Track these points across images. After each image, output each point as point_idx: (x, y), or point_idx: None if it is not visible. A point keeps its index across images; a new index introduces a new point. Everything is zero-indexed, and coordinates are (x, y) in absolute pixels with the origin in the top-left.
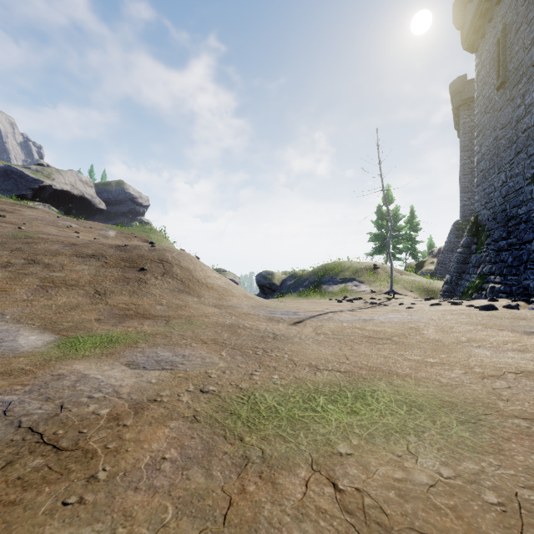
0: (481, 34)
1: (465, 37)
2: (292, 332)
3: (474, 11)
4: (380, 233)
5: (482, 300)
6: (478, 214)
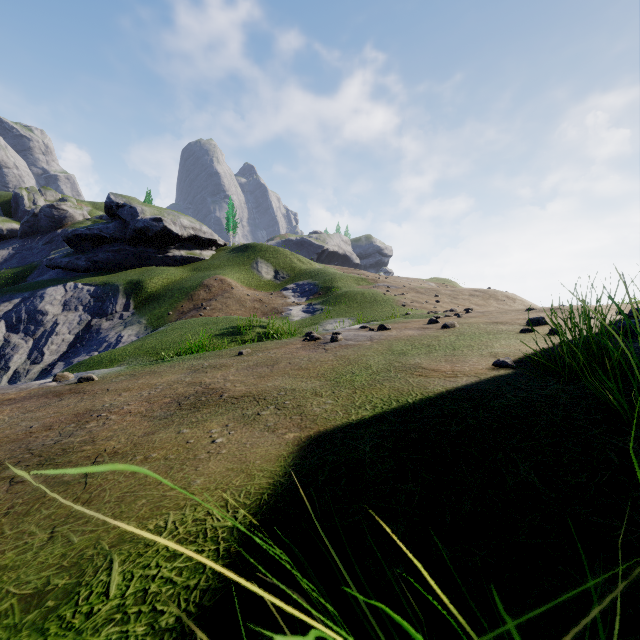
0: None
1: None
2: None
3: None
4: None
5: None
6: None
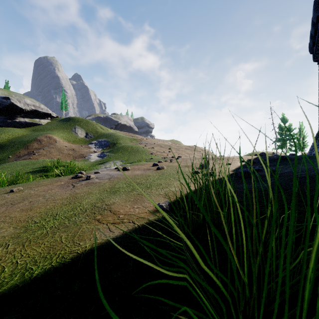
0: (318, 60)
1: (314, 58)
2: None
3: (314, 51)
4: (282, 137)
5: None
6: (318, 130)
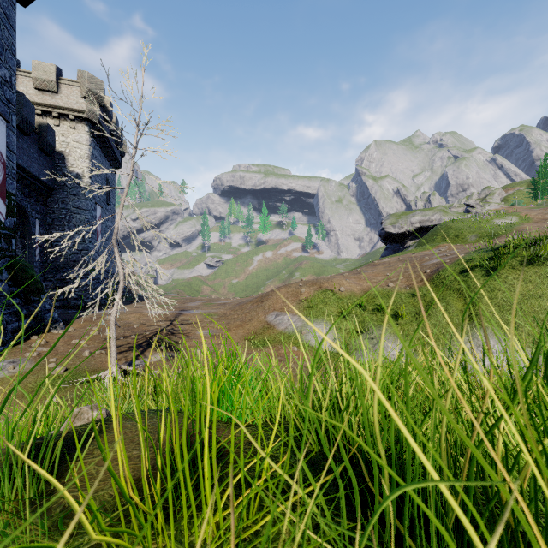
0: None
1: None
2: (181, 308)
3: None
4: None
5: (39, 347)
6: None
